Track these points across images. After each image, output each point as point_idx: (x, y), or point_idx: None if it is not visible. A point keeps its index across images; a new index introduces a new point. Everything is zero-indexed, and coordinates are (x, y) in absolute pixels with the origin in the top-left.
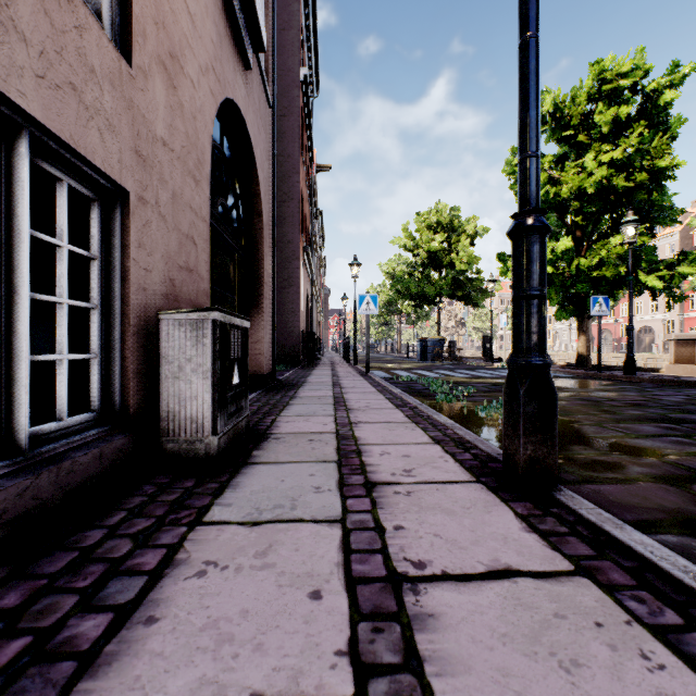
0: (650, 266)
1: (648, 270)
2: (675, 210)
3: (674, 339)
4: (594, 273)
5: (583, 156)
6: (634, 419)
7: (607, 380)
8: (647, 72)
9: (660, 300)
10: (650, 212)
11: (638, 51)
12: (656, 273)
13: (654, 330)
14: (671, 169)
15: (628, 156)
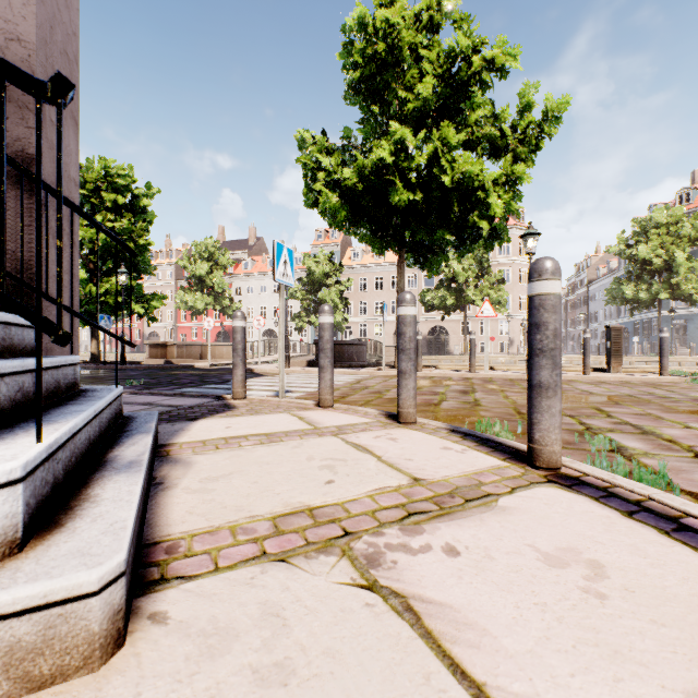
0: (139, 298)
1: (138, 300)
2: (153, 267)
3: (149, 344)
4: (103, 298)
5: (96, 211)
6: (109, 380)
7: (109, 369)
8: (135, 181)
9: (164, 312)
10: (139, 264)
11: (130, 166)
12: (141, 304)
13: (160, 335)
14: (148, 245)
15: (124, 228)
